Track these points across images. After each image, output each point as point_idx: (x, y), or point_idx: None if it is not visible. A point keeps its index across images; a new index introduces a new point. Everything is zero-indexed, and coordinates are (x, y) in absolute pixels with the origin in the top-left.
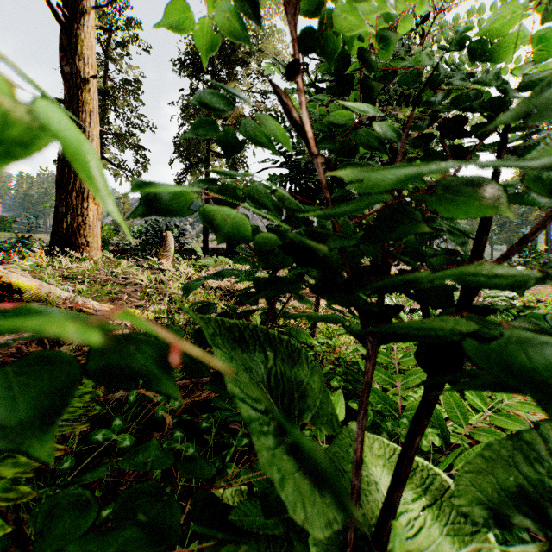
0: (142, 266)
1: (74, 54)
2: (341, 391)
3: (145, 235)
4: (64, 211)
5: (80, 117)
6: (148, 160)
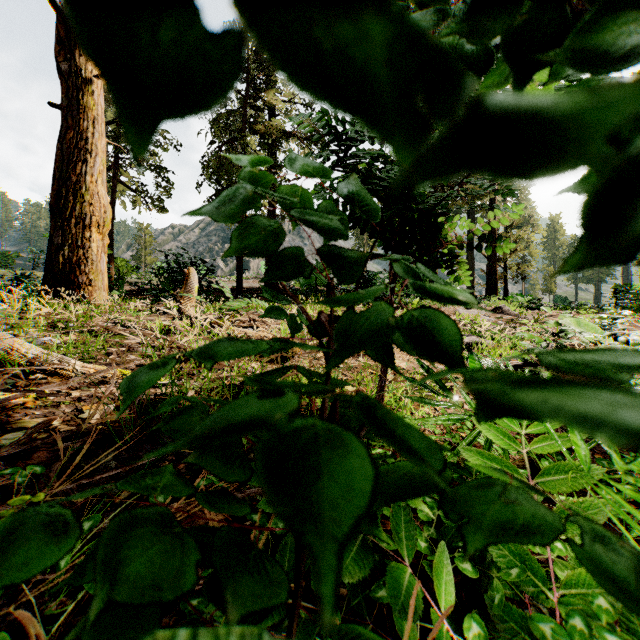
0: (158, 310)
1: (74, 48)
2: (443, 544)
3: (167, 272)
4: (60, 242)
5: (81, 126)
6: (172, 184)
